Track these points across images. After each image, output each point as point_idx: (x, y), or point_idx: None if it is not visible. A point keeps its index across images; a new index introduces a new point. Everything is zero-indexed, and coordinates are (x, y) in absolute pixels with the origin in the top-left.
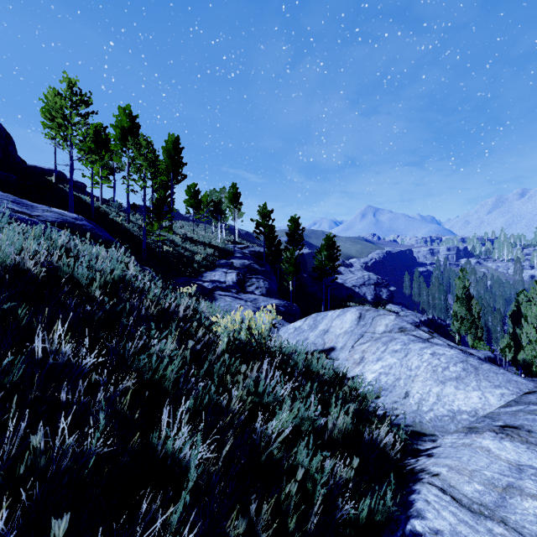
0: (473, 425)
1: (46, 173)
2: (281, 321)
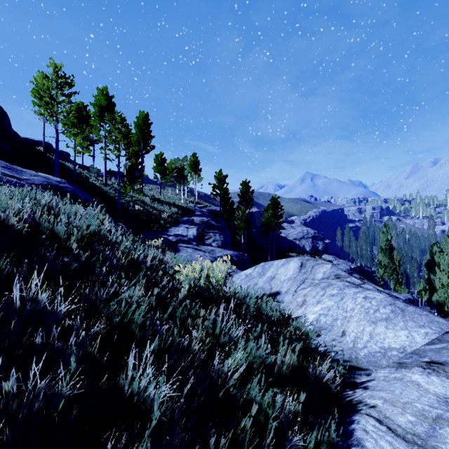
0: (402, 361)
1: (36, 144)
2: (234, 269)
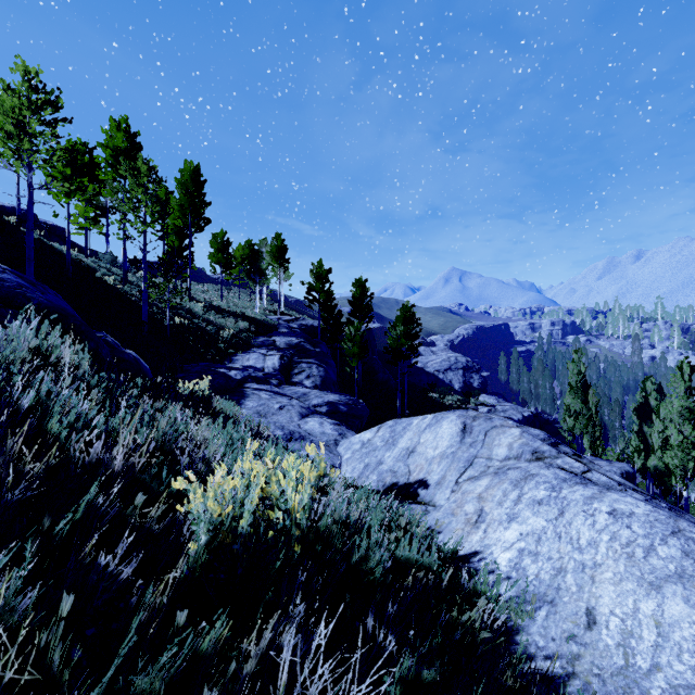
0: None
1: (7, 212)
2: (341, 430)
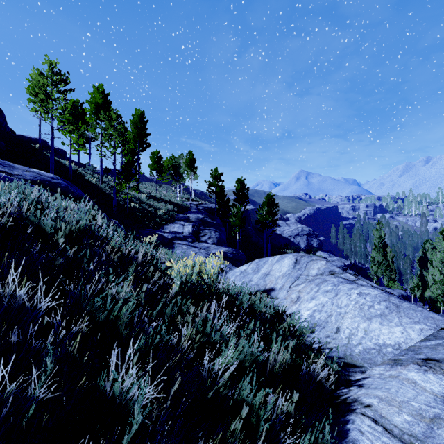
0: (398, 358)
1: (32, 141)
2: (229, 266)
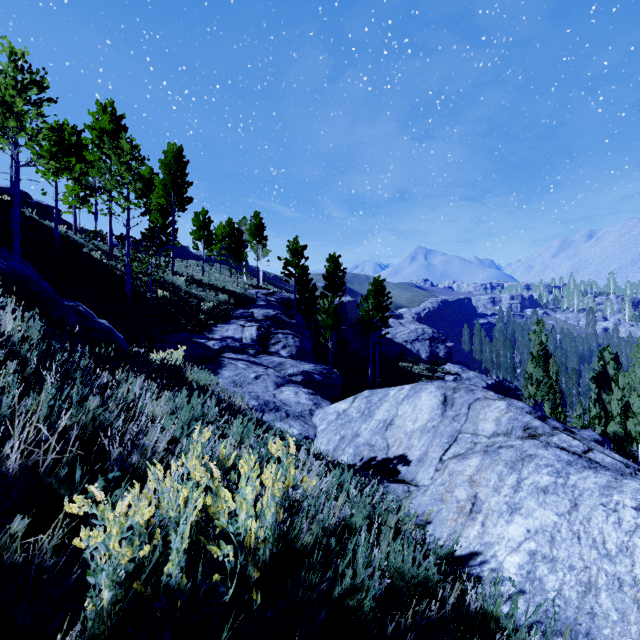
0: None
1: (2, 192)
2: (316, 399)
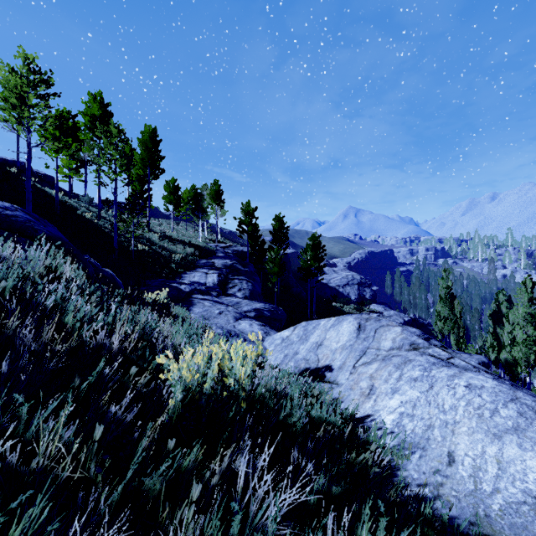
0: None
1: (9, 164)
2: (266, 329)
